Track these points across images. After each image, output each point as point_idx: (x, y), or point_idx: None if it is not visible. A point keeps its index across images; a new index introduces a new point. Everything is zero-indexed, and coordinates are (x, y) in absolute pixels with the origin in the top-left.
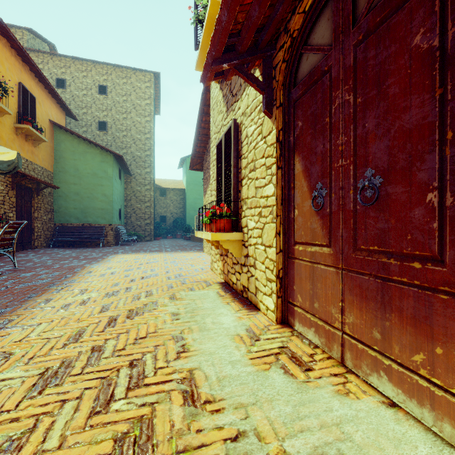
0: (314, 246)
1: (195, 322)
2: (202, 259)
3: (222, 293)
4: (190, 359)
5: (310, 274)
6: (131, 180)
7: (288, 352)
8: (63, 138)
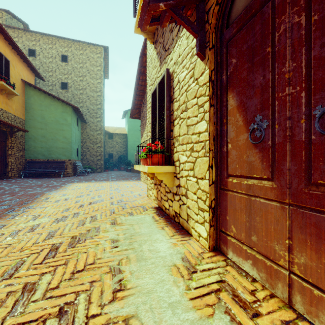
0: (251, 179)
1: (132, 250)
2: (140, 186)
3: (157, 218)
4: (127, 301)
5: (246, 206)
6: (86, 126)
7: (228, 288)
8: (32, 94)
